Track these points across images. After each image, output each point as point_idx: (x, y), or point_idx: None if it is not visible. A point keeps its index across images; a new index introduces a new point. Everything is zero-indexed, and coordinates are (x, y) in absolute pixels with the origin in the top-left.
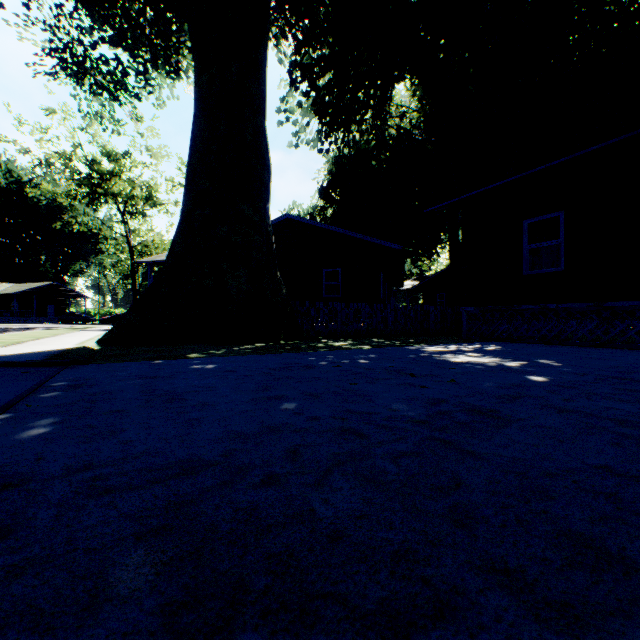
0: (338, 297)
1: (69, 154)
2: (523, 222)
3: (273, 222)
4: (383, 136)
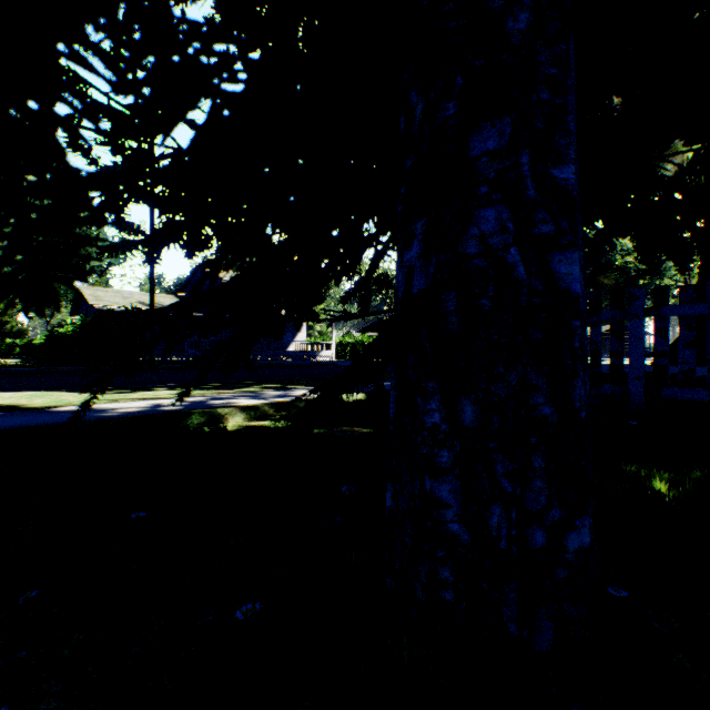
0: None
1: None
2: None
3: None
4: None
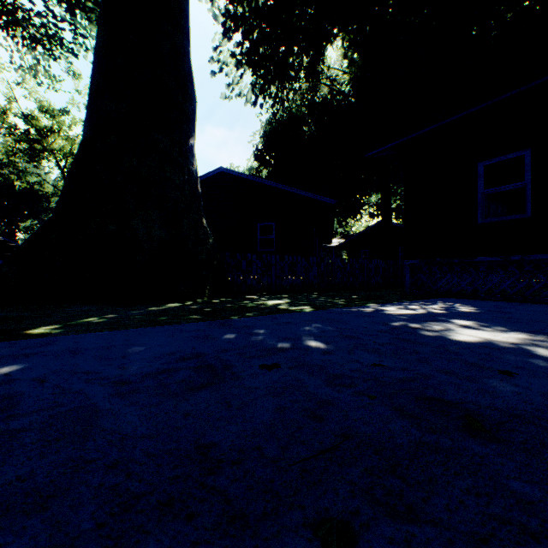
0: (272, 251)
1: (3, 108)
2: (478, 164)
3: (207, 175)
4: (314, 102)
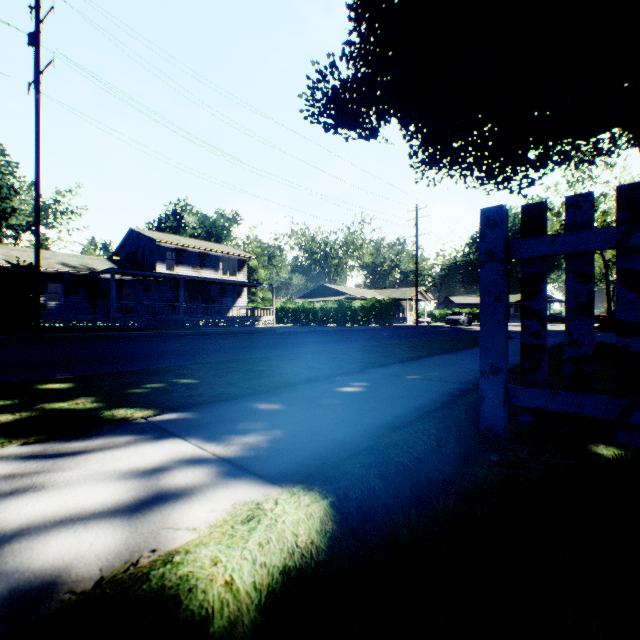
0: None
1: (557, 211)
2: None
3: None
4: None
